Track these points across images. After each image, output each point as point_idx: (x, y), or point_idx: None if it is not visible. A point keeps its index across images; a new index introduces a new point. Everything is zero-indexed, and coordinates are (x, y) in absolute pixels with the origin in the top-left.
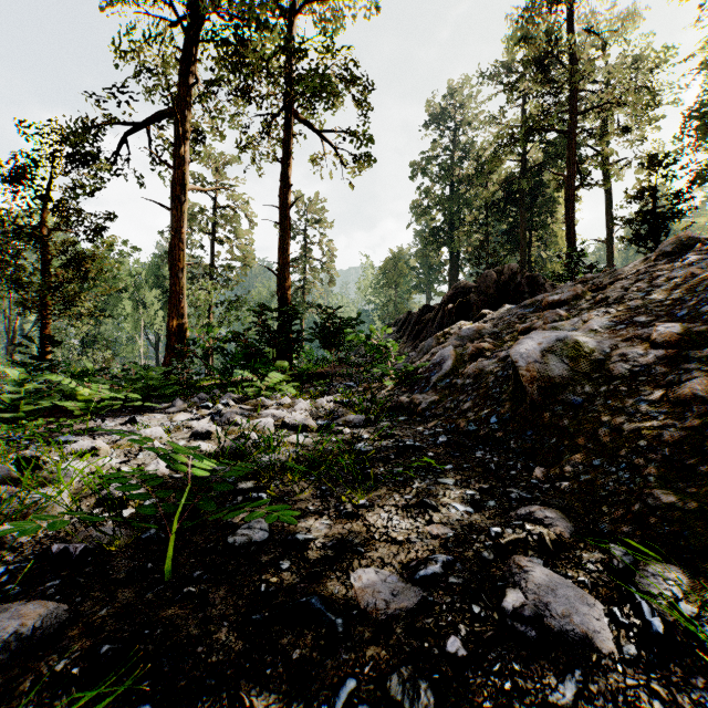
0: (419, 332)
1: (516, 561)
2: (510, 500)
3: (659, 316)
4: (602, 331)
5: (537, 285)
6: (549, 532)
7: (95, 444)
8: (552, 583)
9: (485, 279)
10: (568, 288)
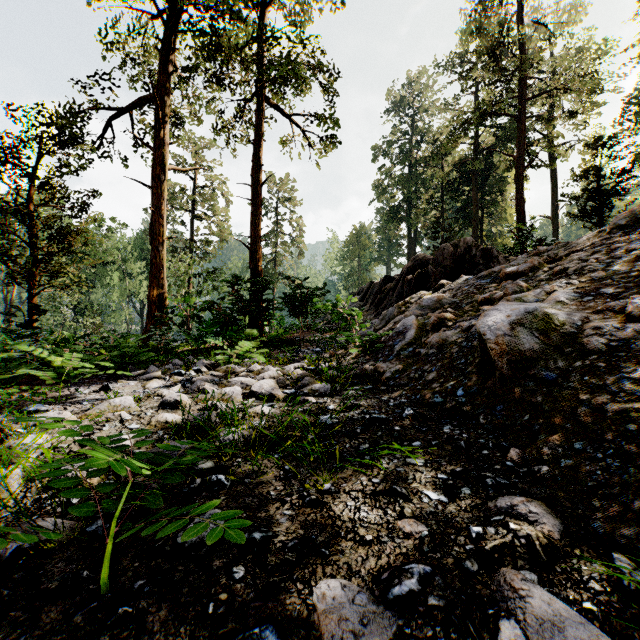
0: (381, 301)
1: (507, 580)
2: (486, 487)
3: (627, 288)
4: (569, 302)
5: (490, 258)
6: (538, 535)
7: (62, 415)
8: (557, 617)
9: (442, 252)
10: (522, 260)
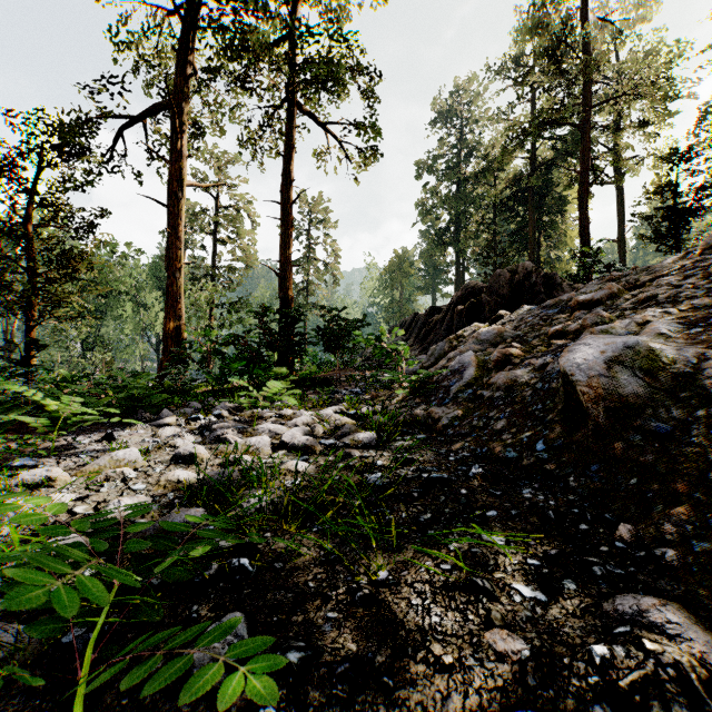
0: (427, 334)
1: None
2: (595, 579)
3: None
4: (672, 335)
5: (553, 285)
6: (691, 662)
7: (51, 472)
8: None
9: (497, 278)
10: (594, 286)
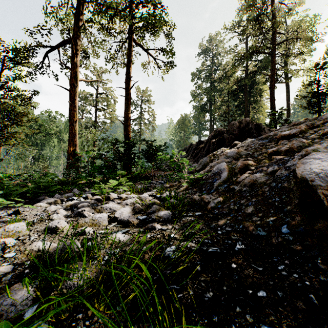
0: (197, 153)
1: None
2: None
3: None
4: None
5: (260, 129)
6: None
7: None
8: None
9: (232, 126)
10: (285, 128)
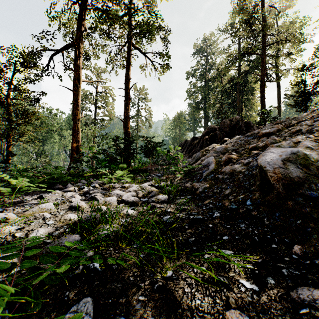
0: (191, 149)
1: None
2: (284, 277)
3: None
4: (313, 148)
5: (249, 126)
6: None
7: (7, 215)
8: None
9: (223, 123)
10: (269, 126)
